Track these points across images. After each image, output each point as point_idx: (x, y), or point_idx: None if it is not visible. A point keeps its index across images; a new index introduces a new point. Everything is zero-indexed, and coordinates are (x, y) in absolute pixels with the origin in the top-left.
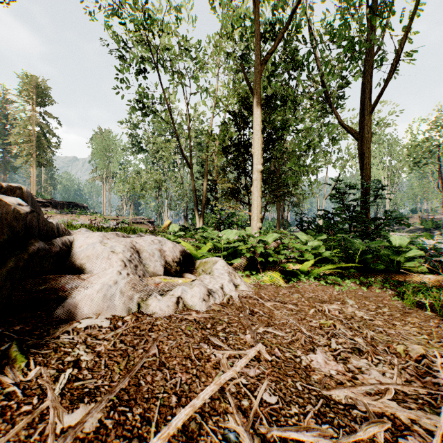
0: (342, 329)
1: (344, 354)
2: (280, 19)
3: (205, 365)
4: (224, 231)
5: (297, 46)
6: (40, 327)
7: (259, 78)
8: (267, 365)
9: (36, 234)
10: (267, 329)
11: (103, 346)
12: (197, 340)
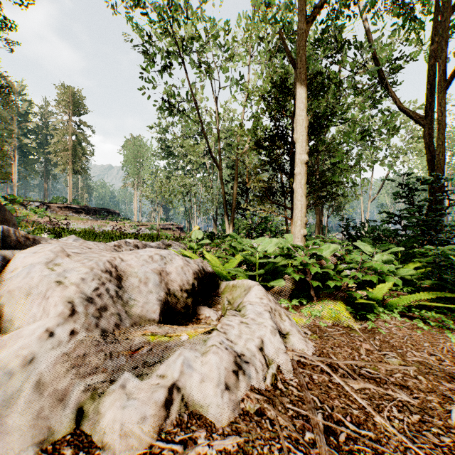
0: None
1: None
2: None
3: None
4: (258, 239)
5: None
6: None
7: (303, 43)
8: None
9: None
10: None
11: None
12: None
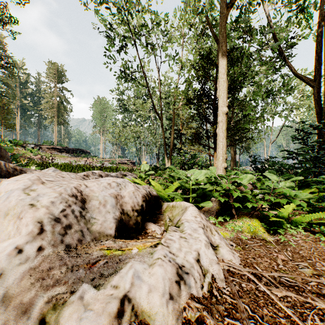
0: None
1: None
2: None
3: None
4: (190, 171)
5: None
6: None
7: (224, 24)
8: None
9: None
10: None
11: None
12: None
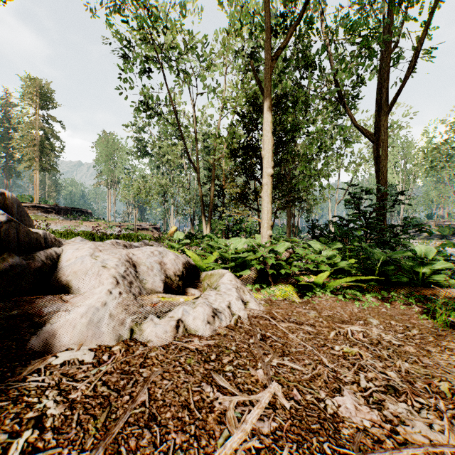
0: (370, 359)
1: (377, 394)
2: (292, 12)
3: (207, 417)
4: (232, 239)
5: (310, 41)
6: (5, 365)
7: (269, 76)
8: (285, 414)
9: (14, 247)
10: (282, 362)
11: (80, 391)
12: (198, 379)
